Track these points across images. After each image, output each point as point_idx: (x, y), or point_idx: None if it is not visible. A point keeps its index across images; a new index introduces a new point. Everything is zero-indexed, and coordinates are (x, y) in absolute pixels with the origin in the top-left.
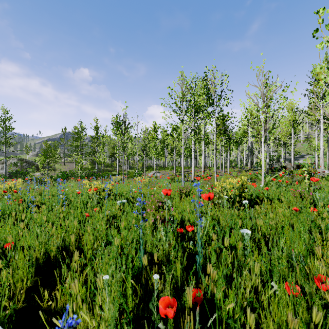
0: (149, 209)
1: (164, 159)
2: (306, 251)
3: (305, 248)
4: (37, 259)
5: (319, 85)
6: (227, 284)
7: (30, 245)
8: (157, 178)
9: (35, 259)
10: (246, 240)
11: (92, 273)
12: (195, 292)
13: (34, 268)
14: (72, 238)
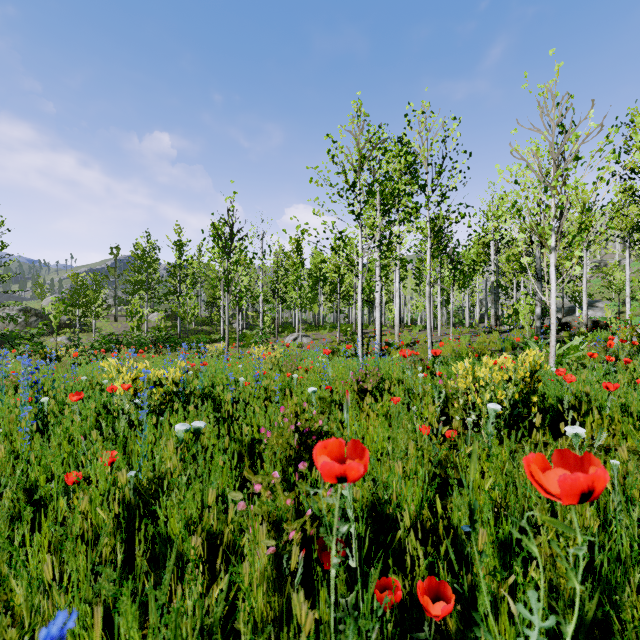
0: (261, 486)
1: (317, 308)
2: None
3: None
4: None
5: None
6: None
7: None
8: (301, 347)
9: None
10: None
11: None
12: None
13: None
14: None
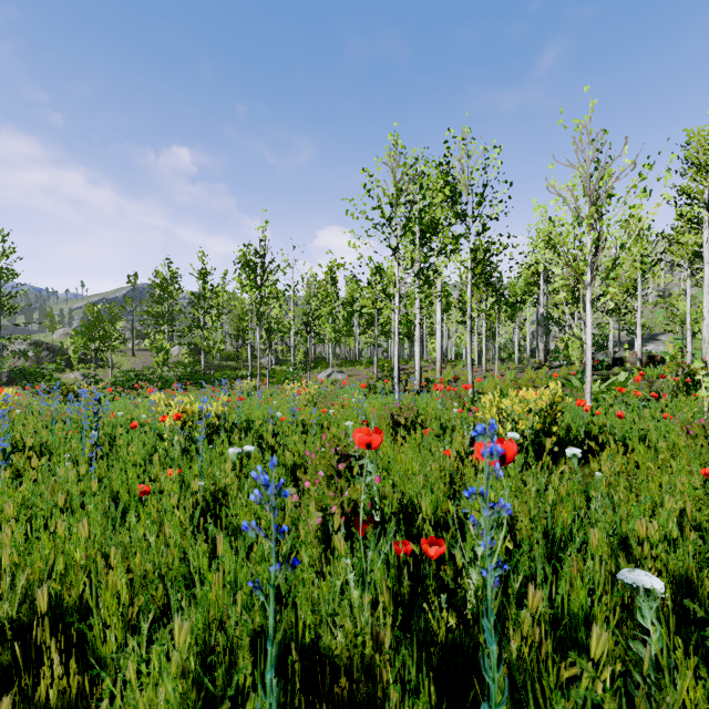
0: (312, 483)
1: (353, 342)
2: None
3: None
4: None
5: (701, 175)
6: None
7: None
8: (336, 384)
9: None
10: (643, 614)
11: None
12: None
13: None
14: (43, 599)
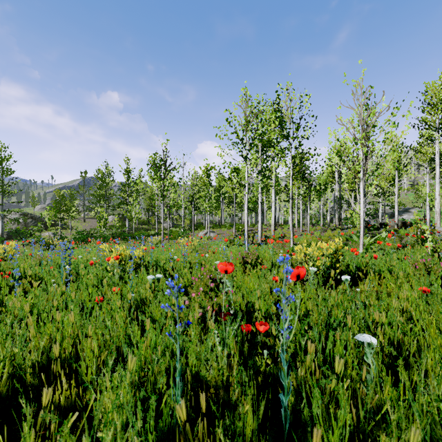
0: (196, 293)
1: (220, 213)
2: None
3: None
4: None
5: (434, 111)
6: None
7: None
8: (210, 239)
9: None
10: (367, 356)
11: (72, 441)
12: None
13: None
14: (57, 350)
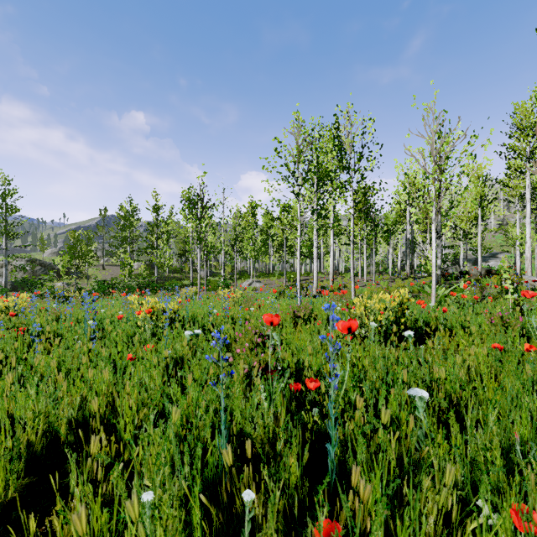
0: (240, 349)
1: (268, 259)
2: (534, 431)
3: (530, 425)
4: (31, 445)
5: (524, 136)
6: (391, 505)
7: (20, 417)
8: (255, 290)
9: (25, 445)
10: (419, 410)
11: (123, 483)
12: (328, 528)
13: (24, 461)
14: (95, 405)
